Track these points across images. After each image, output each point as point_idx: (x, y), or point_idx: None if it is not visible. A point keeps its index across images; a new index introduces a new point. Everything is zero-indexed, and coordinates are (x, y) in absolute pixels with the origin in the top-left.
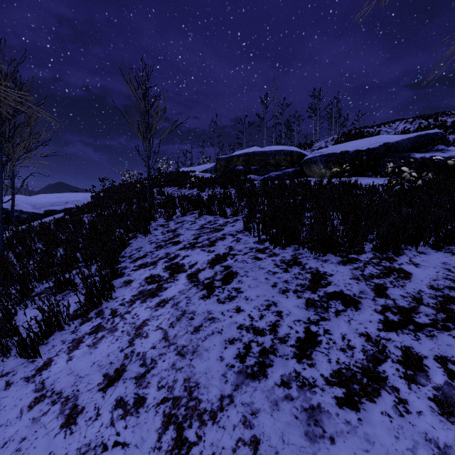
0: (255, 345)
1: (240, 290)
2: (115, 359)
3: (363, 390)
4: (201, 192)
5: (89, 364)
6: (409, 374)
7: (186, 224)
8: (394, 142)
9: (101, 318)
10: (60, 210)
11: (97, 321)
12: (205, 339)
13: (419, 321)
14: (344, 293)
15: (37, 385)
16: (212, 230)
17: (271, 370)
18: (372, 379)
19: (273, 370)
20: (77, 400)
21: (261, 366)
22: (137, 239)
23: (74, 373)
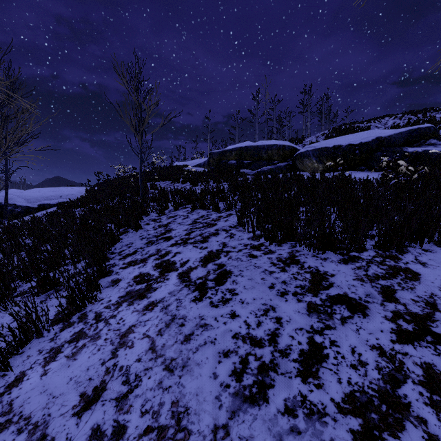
0: (253, 359)
1: (235, 292)
2: (95, 374)
3: (383, 421)
4: (194, 186)
5: (66, 380)
6: (436, 400)
7: (178, 218)
8: (387, 136)
9: (84, 323)
10: (54, 204)
11: (79, 327)
12: (197, 350)
13: (437, 331)
14: (348, 296)
15: (4, 407)
16: (205, 225)
17: (272, 392)
18: (392, 407)
19: (274, 391)
20: (46, 428)
21: (261, 387)
22: (128, 235)
23: (47, 392)
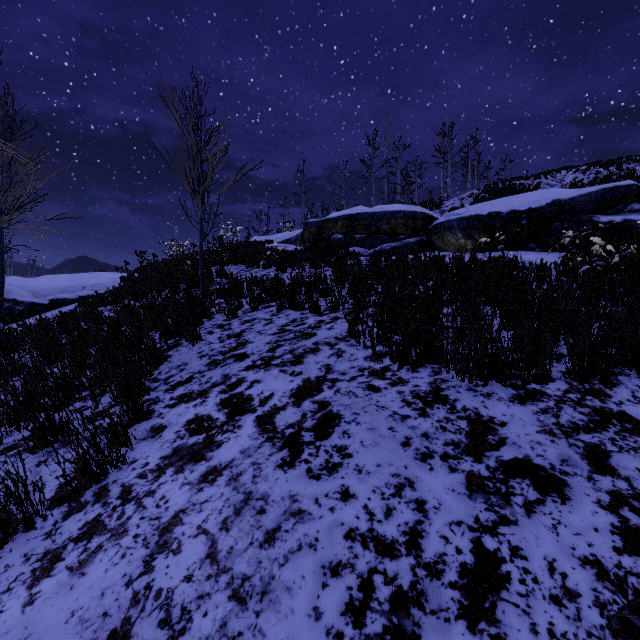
0: (381, 582)
1: (347, 451)
2: (114, 605)
3: None
4: (281, 272)
5: (64, 615)
6: None
7: (258, 324)
8: (569, 199)
9: (102, 504)
10: (73, 299)
11: (93, 511)
12: (286, 561)
13: None
14: (533, 462)
15: None
16: (298, 336)
17: None
18: None
19: None
20: None
21: (398, 639)
22: (180, 350)
23: (31, 639)
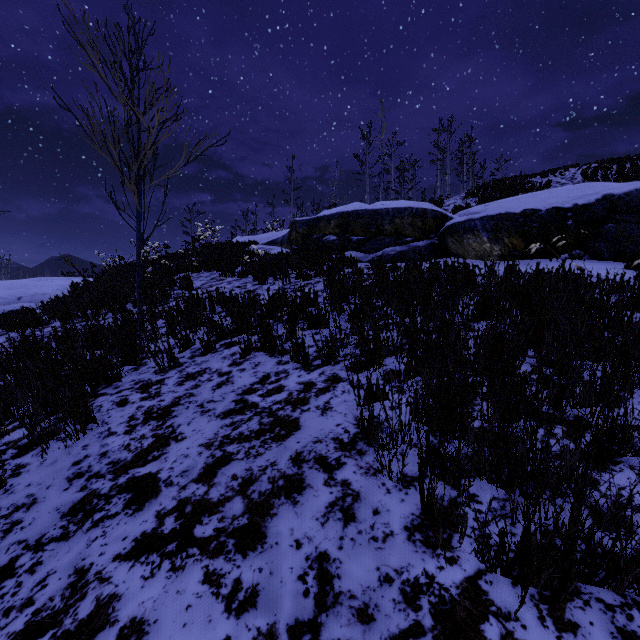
0: None
1: None
2: None
3: None
4: (260, 284)
5: None
6: None
7: (205, 384)
8: (623, 194)
9: None
10: None
11: None
12: None
13: None
14: None
15: None
16: (266, 427)
17: None
18: None
19: None
20: None
21: None
22: (45, 453)
23: None
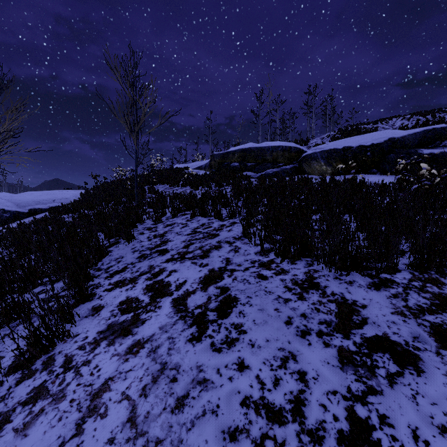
0: None
1: (242, 328)
2: None
3: None
4: (195, 190)
5: None
6: None
7: (176, 227)
8: (400, 137)
9: (48, 371)
10: (45, 209)
11: (40, 378)
12: (192, 426)
13: None
14: (390, 339)
15: None
16: (206, 236)
17: None
18: None
19: None
20: None
21: None
22: (119, 246)
23: None
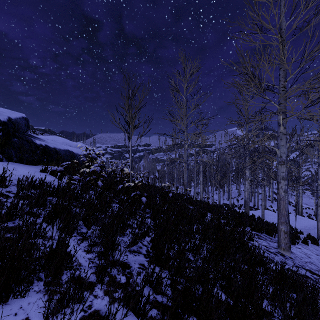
0: None
1: None
2: None
3: None
4: None
5: None
6: None
7: None
8: (15, 119)
9: None
10: None
11: None
12: None
13: None
14: None
15: None
16: None
17: None
18: None
19: None
20: None
21: None
22: None
23: None
